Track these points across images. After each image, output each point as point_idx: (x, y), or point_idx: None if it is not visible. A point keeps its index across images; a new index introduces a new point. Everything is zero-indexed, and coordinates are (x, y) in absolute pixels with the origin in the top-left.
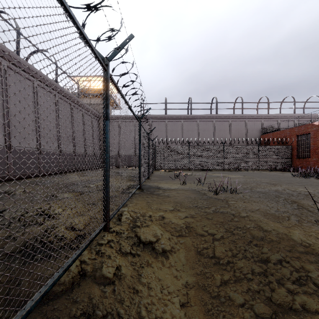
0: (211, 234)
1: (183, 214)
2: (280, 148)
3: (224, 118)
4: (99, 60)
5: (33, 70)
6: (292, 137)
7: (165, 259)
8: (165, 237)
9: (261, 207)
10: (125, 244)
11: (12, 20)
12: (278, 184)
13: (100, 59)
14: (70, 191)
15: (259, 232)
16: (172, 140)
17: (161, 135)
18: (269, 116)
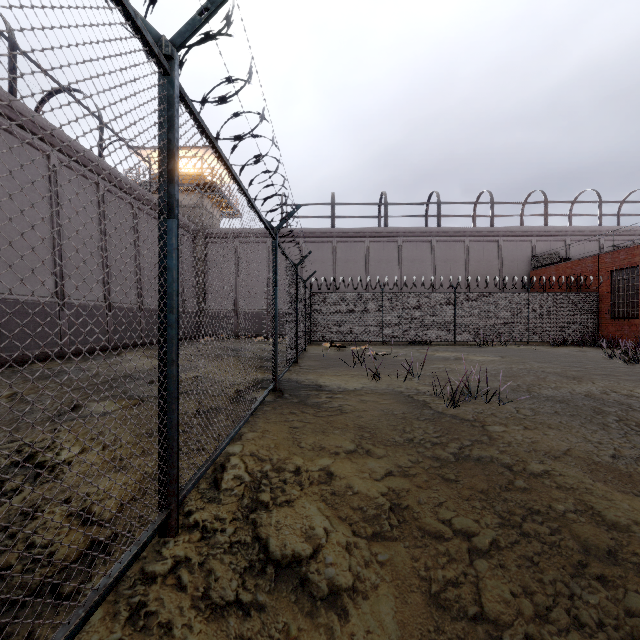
0: (463, 532)
1: (380, 465)
2: (573, 297)
3: (453, 235)
4: (139, 28)
5: (46, 129)
6: (599, 274)
7: (337, 622)
8: (336, 540)
9: (572, 443)
10: (223, 574)
11: (20, 37)
12: (586, 378)
13: (141, 26)
14: (116, 396)
15: (600, 532)
16: (347, 281)
17: (323, 271)
18: (548, 231)
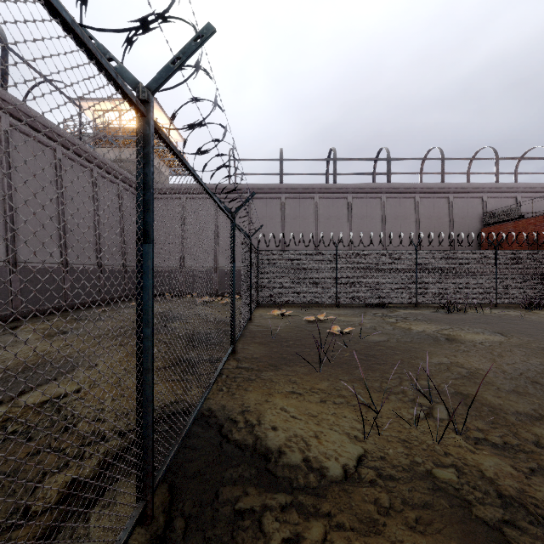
0: None
1: None
2: None
3: (404, 191)
4: None
5: None
6: None
7: None
8: None
9: None
10: None
11: None
12: None
13: None
14: None
15: None
16: (295, 238)
17: (271, 228)
18: (499, 187)
